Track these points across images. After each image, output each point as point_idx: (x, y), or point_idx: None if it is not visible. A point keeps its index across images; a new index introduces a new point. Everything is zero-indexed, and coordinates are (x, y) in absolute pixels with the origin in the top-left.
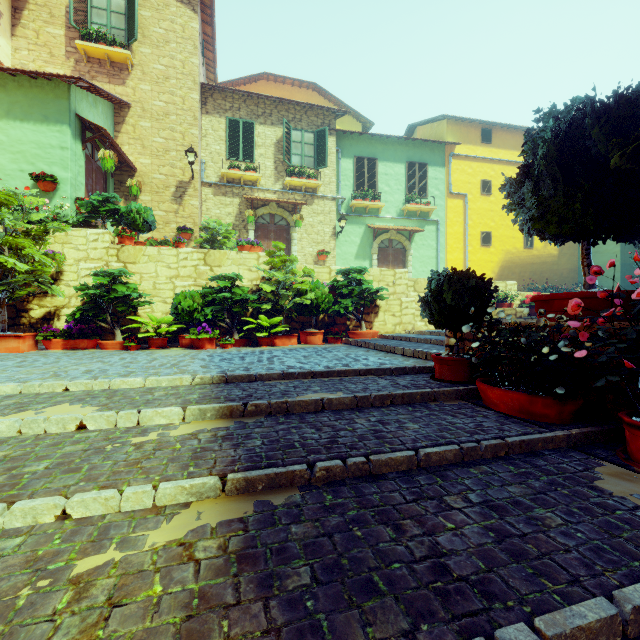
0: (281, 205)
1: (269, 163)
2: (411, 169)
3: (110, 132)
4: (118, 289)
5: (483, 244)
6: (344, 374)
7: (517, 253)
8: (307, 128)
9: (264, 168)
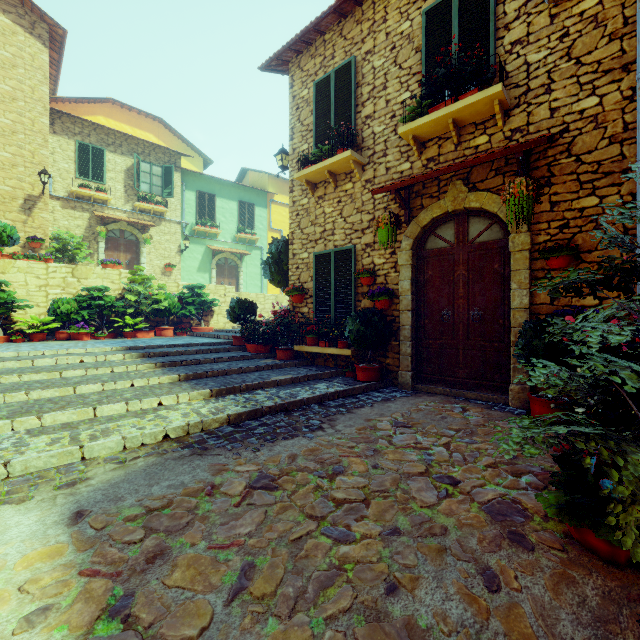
0: (131, 223)
1: (119, 186)
2: (242, 207)
3: None
4: (1, 296)
5: None
6: (190, 345)
7: None
8: (155, 162)
9: (114, 190)
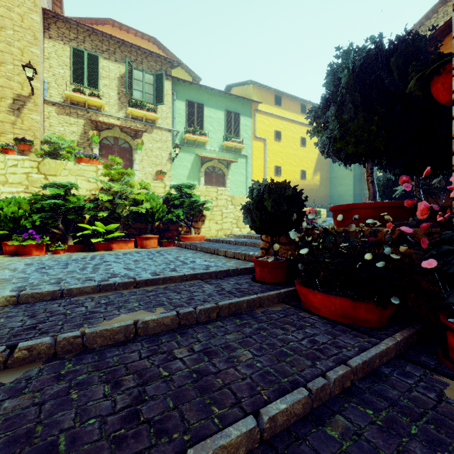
0: (124, 130)
1: (113, 93)
2: (228, 116)
3: None
4: None
5: (276, 174)
6: (170, 281)
7: (296, 182)
8: (147, 70)
9: (108, 97)
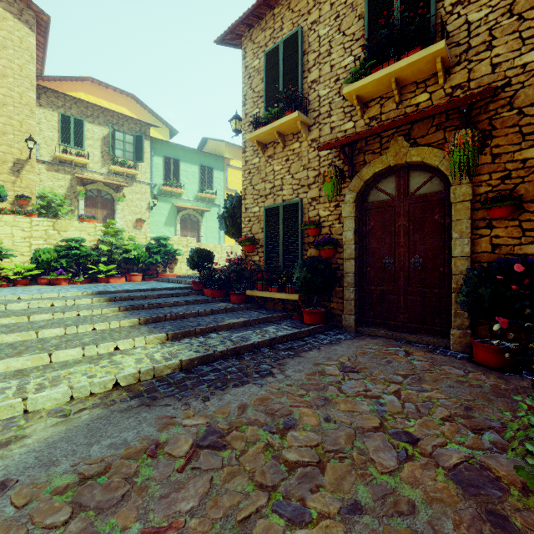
0: (107, 184)
1: (97, 152)
2: (203, 170)
3: None
4: None
5: None
6: (154, 290)
7: None
8: (128, 132)
9: (93, 155)
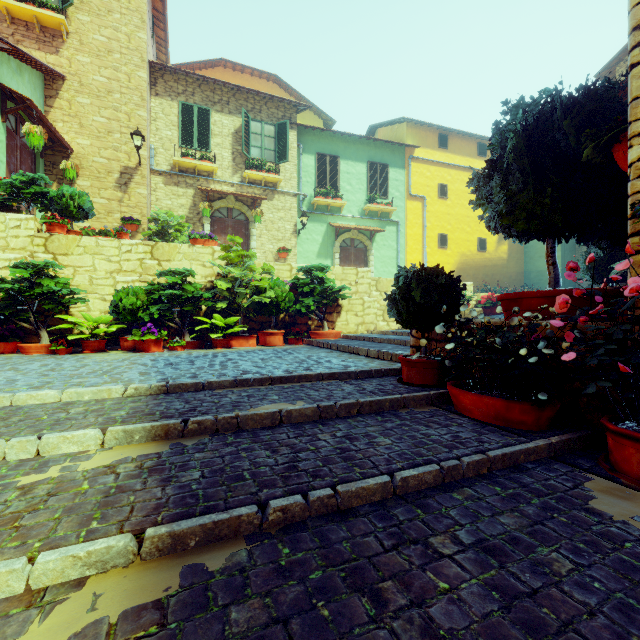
0: (239, 199)
1: (226, 154)
2: (372, 169)
3: (40, 106)
4: (44, 284)
5: (440, 246)
6: (305, 379)
7: (471, 256)
8: (267, 120)
9: (221, 159)
